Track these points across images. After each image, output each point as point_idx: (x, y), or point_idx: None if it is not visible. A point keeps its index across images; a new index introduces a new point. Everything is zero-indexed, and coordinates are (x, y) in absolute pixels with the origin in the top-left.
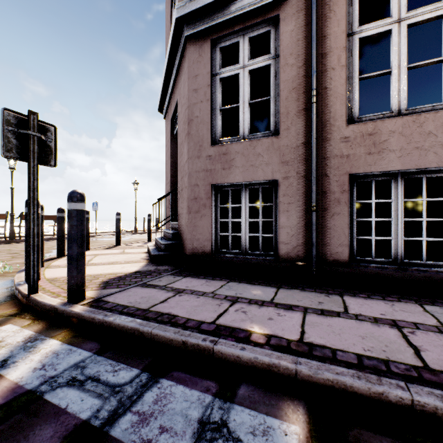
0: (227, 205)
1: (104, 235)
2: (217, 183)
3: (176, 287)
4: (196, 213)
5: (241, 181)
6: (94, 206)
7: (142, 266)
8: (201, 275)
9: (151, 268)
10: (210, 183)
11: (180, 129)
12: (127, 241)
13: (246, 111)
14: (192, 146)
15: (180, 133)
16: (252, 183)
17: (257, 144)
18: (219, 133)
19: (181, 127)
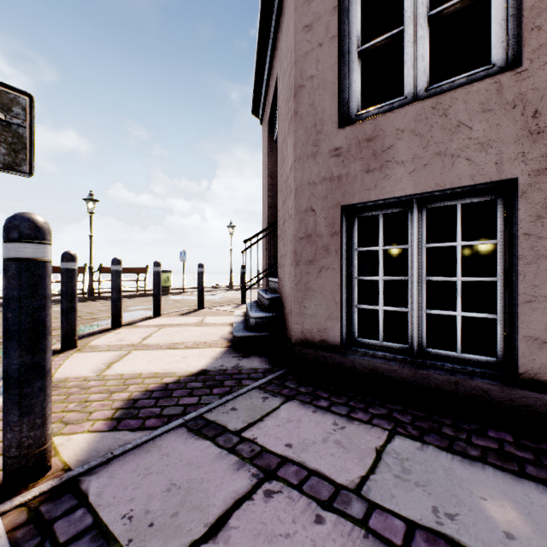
0: (374, 248)
1: (193, 292)
2: (353, 201)
3: (263, 444)
4: (310, 264)
5: (409, 193)
6: (182, 256)
7: (214, 358)
8: (319, 395)
9: (228, 363)
10: (338, 203)
11: (281, 119)
12: (216, 301)
13: (422, 35)
14: (302, 136)
15: (281, 126)
16: (436, 194)
17: (454, 101)
18: (356, 100)
19: (283, 112)
